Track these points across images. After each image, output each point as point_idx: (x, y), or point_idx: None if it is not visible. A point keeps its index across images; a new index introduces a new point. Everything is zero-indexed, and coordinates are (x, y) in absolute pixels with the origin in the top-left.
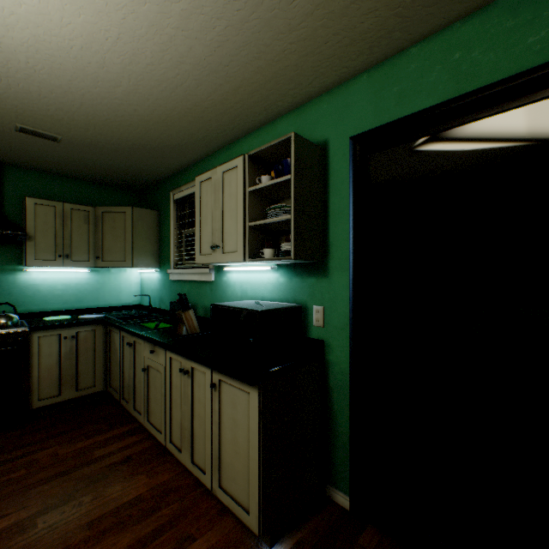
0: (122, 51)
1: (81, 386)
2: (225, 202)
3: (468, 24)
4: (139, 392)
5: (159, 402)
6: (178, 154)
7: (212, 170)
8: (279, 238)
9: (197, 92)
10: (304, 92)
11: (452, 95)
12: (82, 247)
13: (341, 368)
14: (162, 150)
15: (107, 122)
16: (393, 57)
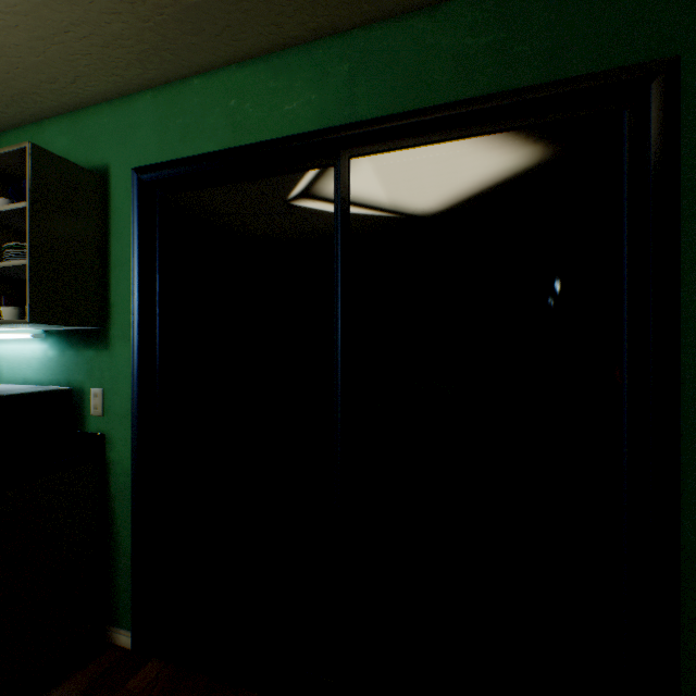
0: None
1: None
2: None
3: (243, 72)
4: None
5: None
6: None
7: None
8: None
9: None
10: (72, 92)
11: (230, 145)
12: None
13: (125, 467)
14: None
15: None
16: (178, 82)
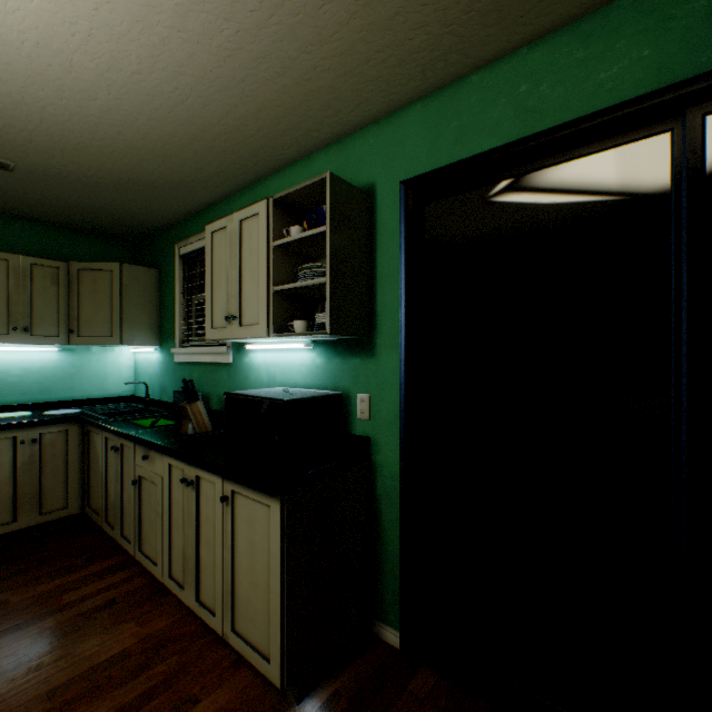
0: (96, 52)
1: (46, 508)
2: (244, 259)
3: (536, 51)
4: (128, 513)
5: (156, 525)
6: (184, 195)
7: (227, 217)
8: (315, 308)
9: (205, 113)
10: (346, 121)
11: (518, 136)
12: (49, 317)
13: (391, 471)
14: (161, 188)
15: (81, 146)
16: (451, 84)
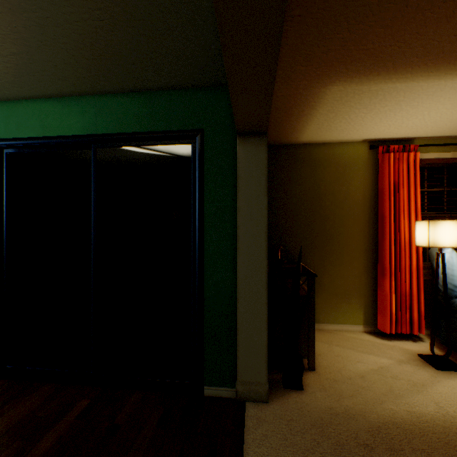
0: None
1: None
2: None
3: (48, 103)
4: None
5: None
6: None
7: None
8: None
9: None
10: None
11: (42, 135)
12: None
13: None
14: None
15: None
16: (15, 101)
